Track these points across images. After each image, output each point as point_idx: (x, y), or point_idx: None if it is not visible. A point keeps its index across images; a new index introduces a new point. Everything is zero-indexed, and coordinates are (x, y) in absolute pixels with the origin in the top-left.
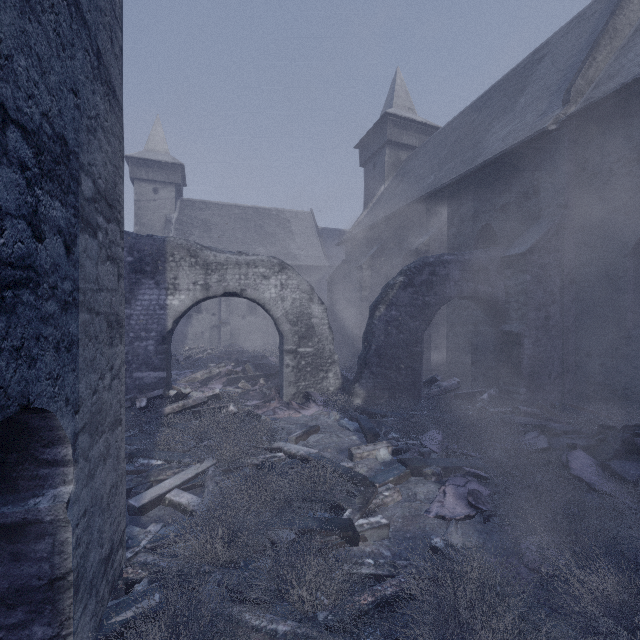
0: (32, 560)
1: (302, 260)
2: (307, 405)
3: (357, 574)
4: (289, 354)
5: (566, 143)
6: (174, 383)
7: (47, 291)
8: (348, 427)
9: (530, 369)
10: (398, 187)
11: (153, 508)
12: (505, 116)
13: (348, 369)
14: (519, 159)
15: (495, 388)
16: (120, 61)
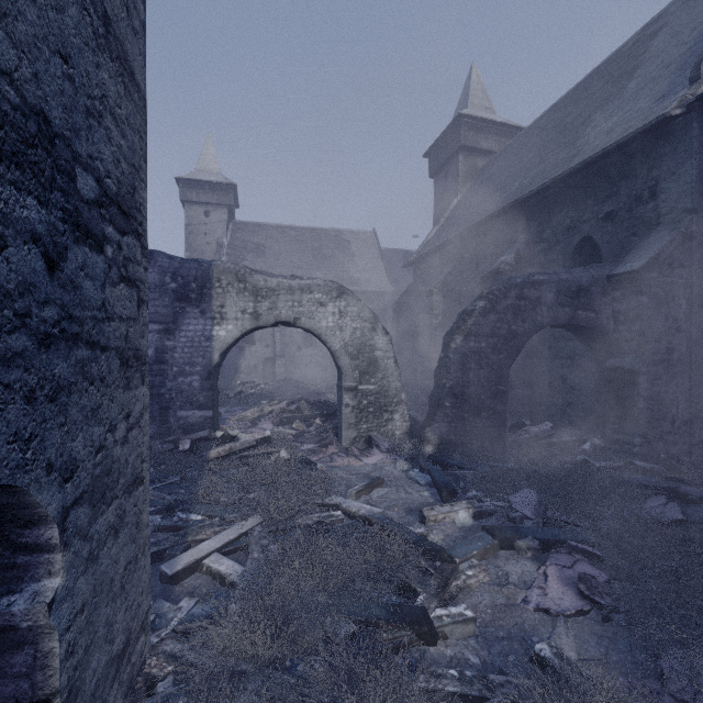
0: (7, 676)
1: (363, 285)
2: (369, 451)
3: (436, 691)
4: (349, 392)
5: (695, 131)
6: (223, 422)
7: (10, 320)
8: (418, 480)
9: (647, 414)
10: (474, 198)
11: (189, 576)
12: (609, 105)
13: (416, 409)
14: (630, 155)
15: (598, 435)
16: (141, 39)
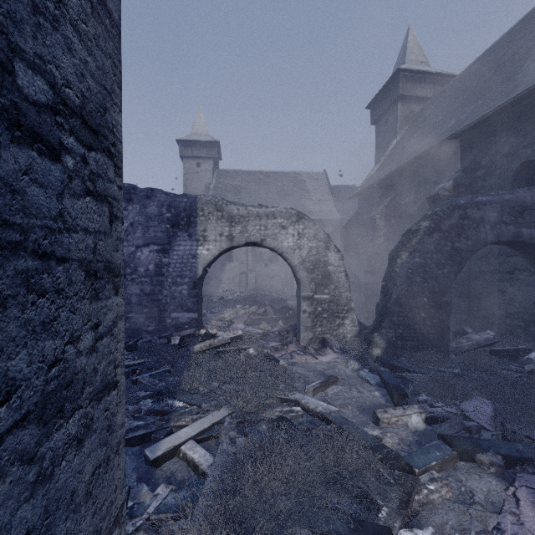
0: None
1: (316, 215)
2: (323, 351)
3: None
4: (306, 300)
5: None
6: (207, 321)
7: None
8: (368, 380)
9: None
10: (412, 138)
11: (168, 460)
12: None
13: (362, 315)
14: None
15: None
16: None
